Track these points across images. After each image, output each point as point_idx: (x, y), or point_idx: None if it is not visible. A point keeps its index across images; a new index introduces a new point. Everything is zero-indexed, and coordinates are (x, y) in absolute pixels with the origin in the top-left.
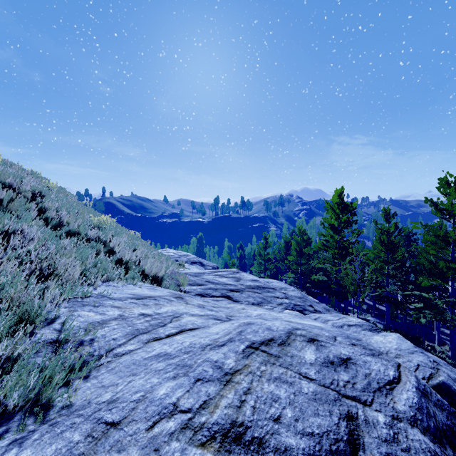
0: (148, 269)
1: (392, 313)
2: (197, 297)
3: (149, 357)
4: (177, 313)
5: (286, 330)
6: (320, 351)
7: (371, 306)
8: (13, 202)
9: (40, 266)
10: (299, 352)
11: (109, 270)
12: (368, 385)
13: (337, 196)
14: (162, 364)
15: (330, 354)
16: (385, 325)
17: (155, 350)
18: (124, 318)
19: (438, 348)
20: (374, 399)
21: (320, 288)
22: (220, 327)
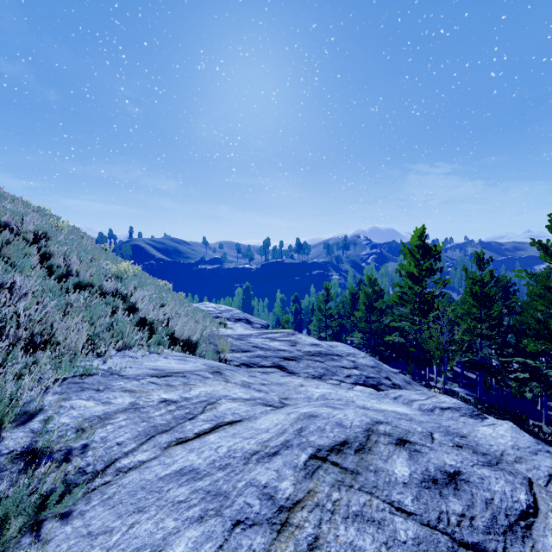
0: (179, 332)
1: (485, 383)
2: (241, 369)
3: (166, 475)
4: (212, 396)
5: (364, 427)
6: (416, 461)
7: (458, 374)
8: (9, 246)
9: (32, 332)
10: (385, 463)
11: (126, 334)
12: (492, 521)
13: (417, 237)
14: (184, 490)
15: (430, 465)
16: (478, 399)
17: (177, 463)
18: (137, 409)
19: (546, 428)
20: (506, 547)
21: (396, 352)
22: (271, 419)
